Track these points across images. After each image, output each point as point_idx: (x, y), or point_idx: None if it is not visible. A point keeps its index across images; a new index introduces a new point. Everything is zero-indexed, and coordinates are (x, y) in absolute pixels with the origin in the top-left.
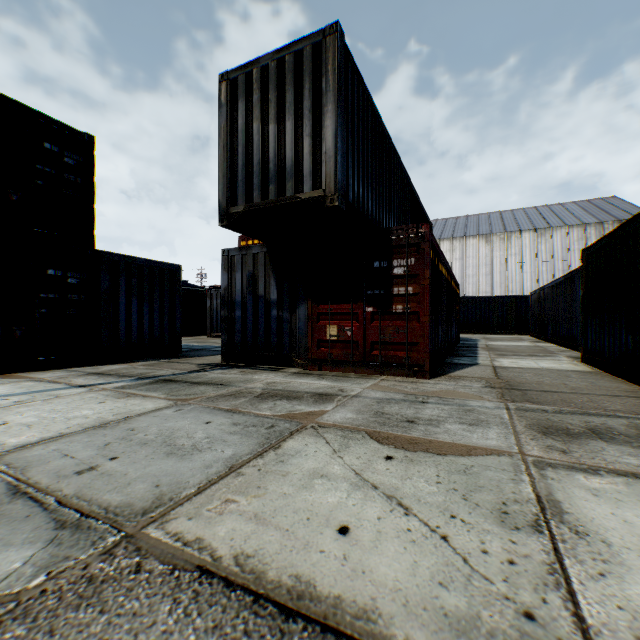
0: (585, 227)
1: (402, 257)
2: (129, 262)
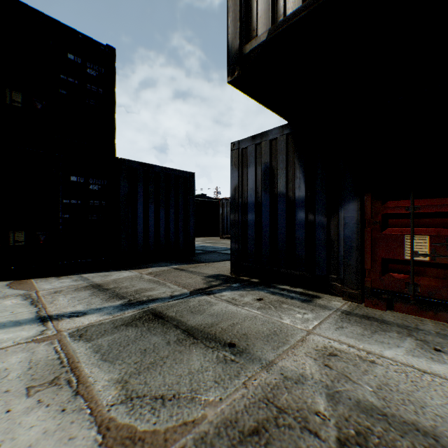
0: None
1: None
2: (146, 169)
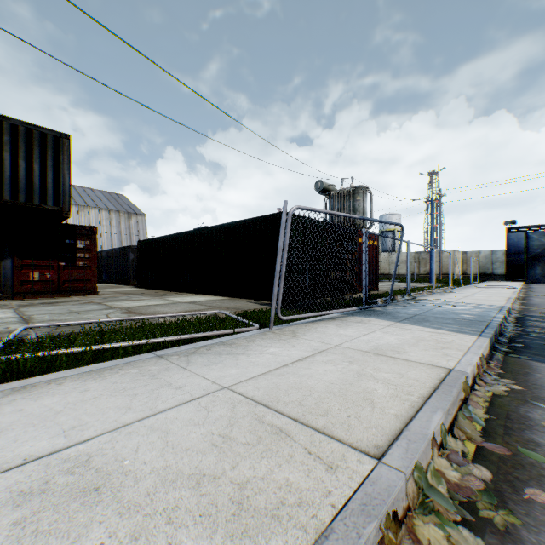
0: (111, 212)
1: (83, 240)
2: None
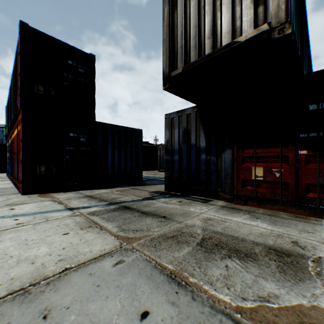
0: None
1: None
2: (113, 128)
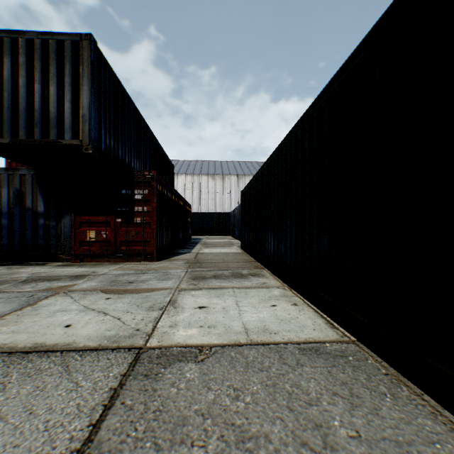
0: None
1: (140, 188)
2: None
